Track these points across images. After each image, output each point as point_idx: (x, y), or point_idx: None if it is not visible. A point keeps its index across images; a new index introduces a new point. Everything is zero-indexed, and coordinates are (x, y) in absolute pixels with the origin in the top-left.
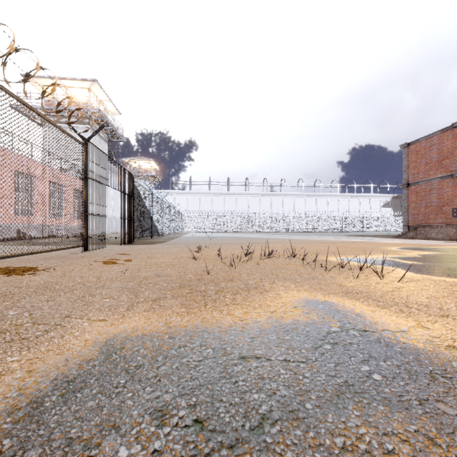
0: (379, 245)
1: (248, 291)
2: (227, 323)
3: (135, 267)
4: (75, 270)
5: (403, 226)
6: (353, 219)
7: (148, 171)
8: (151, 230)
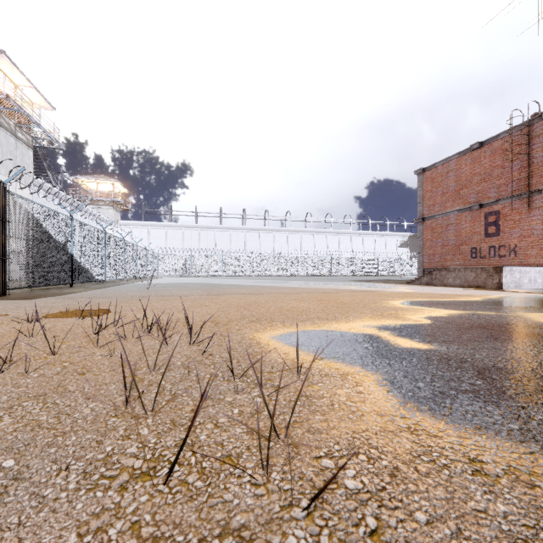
0: (381, 296)
1: None
2: None
3: None
4: None
5: (418, 269)
6: (367, 261)
7: (111, 195)
8: (71, 275)
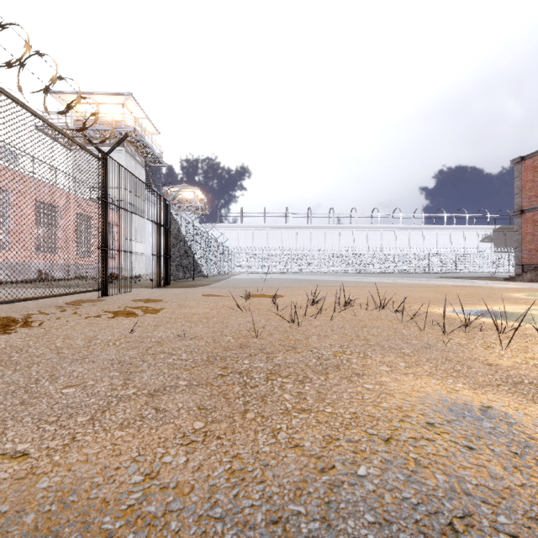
0: (493, 290)
1: (324, 375)
2: (288, 483)
3: (153, 321)
4: (67, 326)
5: (515, 266)
6: (442, 257)
7: (193, 202)
8: (193, 271)
